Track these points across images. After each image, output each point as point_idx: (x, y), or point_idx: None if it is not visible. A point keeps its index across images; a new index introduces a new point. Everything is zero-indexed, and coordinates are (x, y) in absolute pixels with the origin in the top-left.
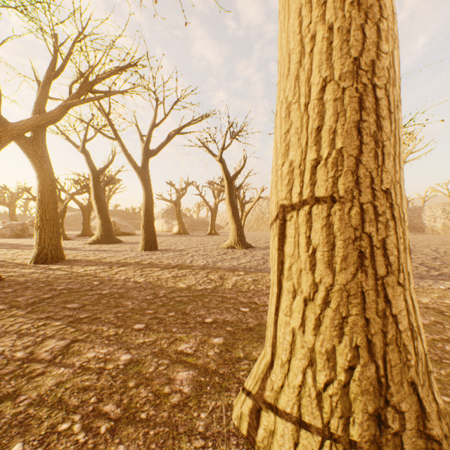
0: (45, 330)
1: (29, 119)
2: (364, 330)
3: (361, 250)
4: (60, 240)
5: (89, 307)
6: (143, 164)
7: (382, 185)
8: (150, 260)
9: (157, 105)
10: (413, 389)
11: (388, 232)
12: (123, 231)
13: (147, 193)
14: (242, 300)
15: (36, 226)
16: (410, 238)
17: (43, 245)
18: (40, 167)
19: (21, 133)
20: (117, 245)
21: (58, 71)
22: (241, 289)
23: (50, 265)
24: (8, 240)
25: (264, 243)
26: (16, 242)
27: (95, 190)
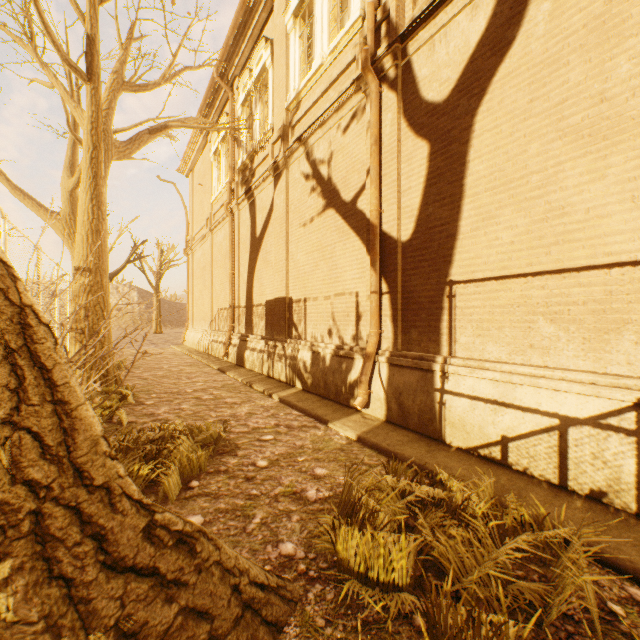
0: None
1: None
2: None
3: None
4: None
5: None
6: None
7: None
8: None
9: None
10: None
11: None
12: None
13: None
14: None
15: None
16: (179, 331)
17: None
18: None
19: None
20: None
21: None
22: None
23: None
24: None
25: None
26: None
27: None
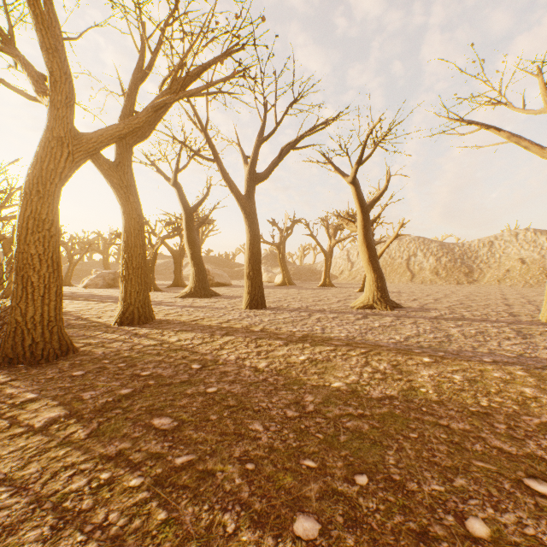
0: (107, 504)
1: (109, 128)
2: None
3: None
4: (148, 295)
5: (189, 431)
6: (248, 192)
7: None
8: (261, 325)
9: (266, 111)
10: None
11: None
12: (217, 281)
13: (252, 231)
14: (499, 446)
15: (121, 275)
16: None
17: (128, 301)
18: (125, 200)
19: (98, 148)
20: (213, 299)
21: (145, 70)
22: (464, 405)
23: (137, 328)
24: (99, 290)
25: (411, 301)
26: (107, 293)
27: (188, 232)
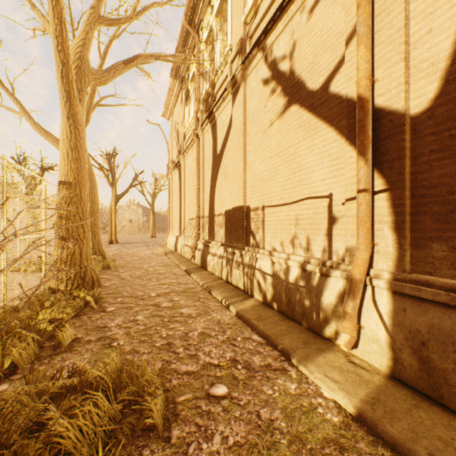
0: None
1: None
2: (93, 240)
3: (93, 231)
4: None
5: None
6: None
7: (96, 224)
8: None
9: None
10: (98, 246)
11: (96, 229)
12: None
13: None
14: None
15: None
16: None
17: None
18: None
19: None
20: None
21: None
22: None
23: None
24: None
25: None
26: None
27: None
